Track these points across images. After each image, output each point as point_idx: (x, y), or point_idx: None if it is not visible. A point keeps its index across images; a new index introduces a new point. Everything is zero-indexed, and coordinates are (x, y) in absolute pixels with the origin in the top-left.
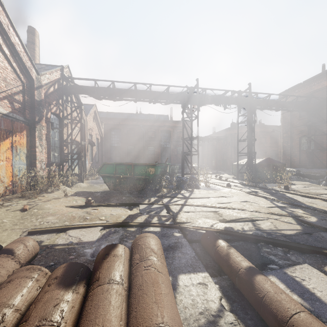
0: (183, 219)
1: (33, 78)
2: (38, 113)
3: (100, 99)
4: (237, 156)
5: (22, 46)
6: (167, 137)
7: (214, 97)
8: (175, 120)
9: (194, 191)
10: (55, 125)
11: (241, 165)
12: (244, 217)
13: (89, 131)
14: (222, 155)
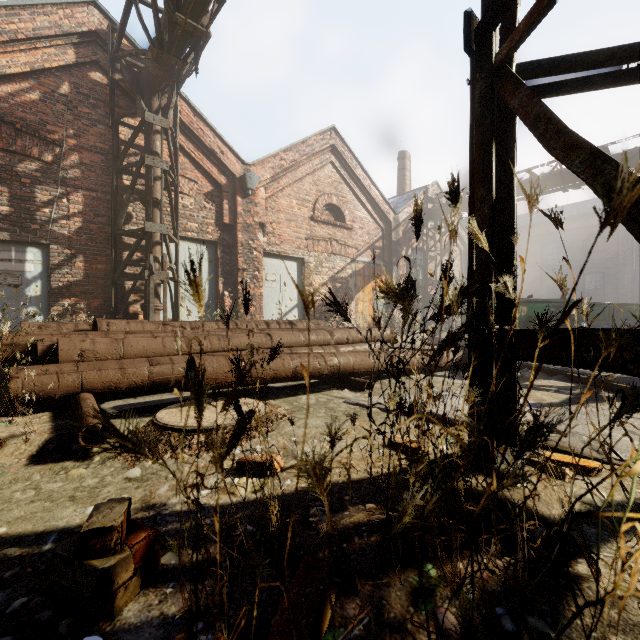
0: None
1: (391, 221)
2: (395, 254)
3: None
4: None
5: (381, 195)
6: None
7: None
8: None
9: None
10: (419, 262)
11: None
12: None
13: None
14: None
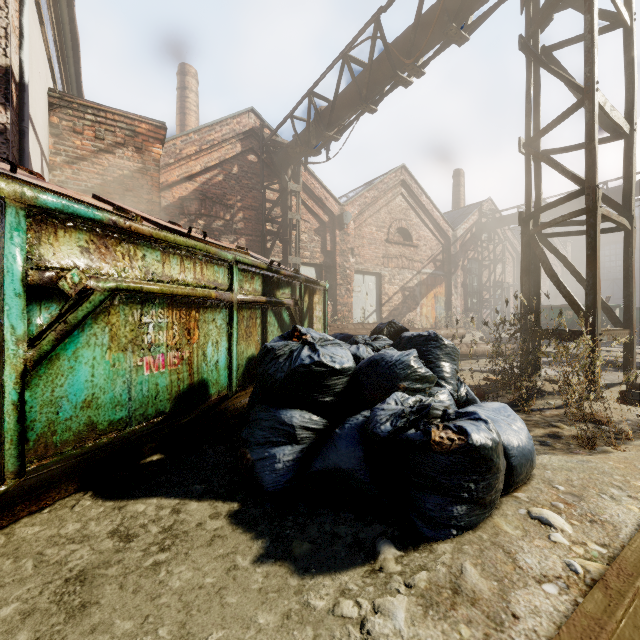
0: None
1: (450, 237)
2: (454, 265)
3: None
4: None
5: (441, 216)
6: None
7: None
8: None
9: None
10: (474, 270)
11: None
12: (611, 355)
13: None
14: None
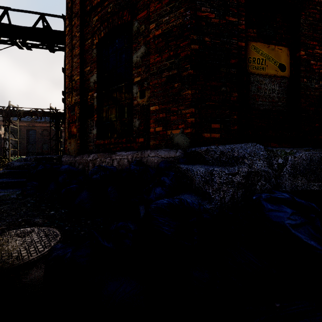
0: None
1: None
2: None
3: None
4: (55, 150)
5: None
6: None
7: (25, 112)
8: None
9: None
10: None
11: None
12: None
13: None
14: None
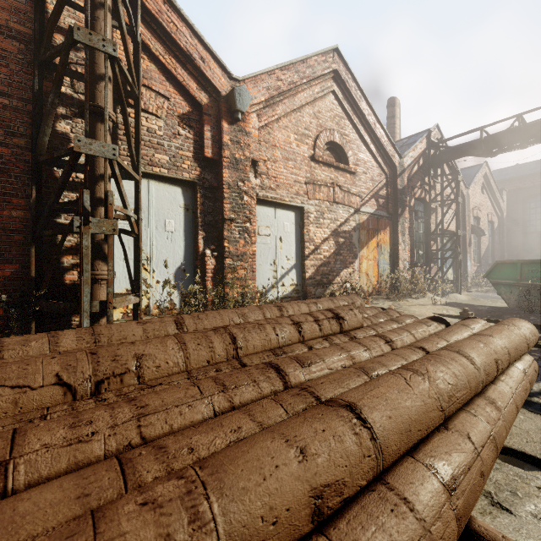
0: None
1: (396, 165)
2: (400, 203)
3: (491, 156)
4: None
5: (386, 135)
6: None
7: None
8: None
9: None
10: (420, 214)
11: None
12: None
13: (472, 211)
14: None
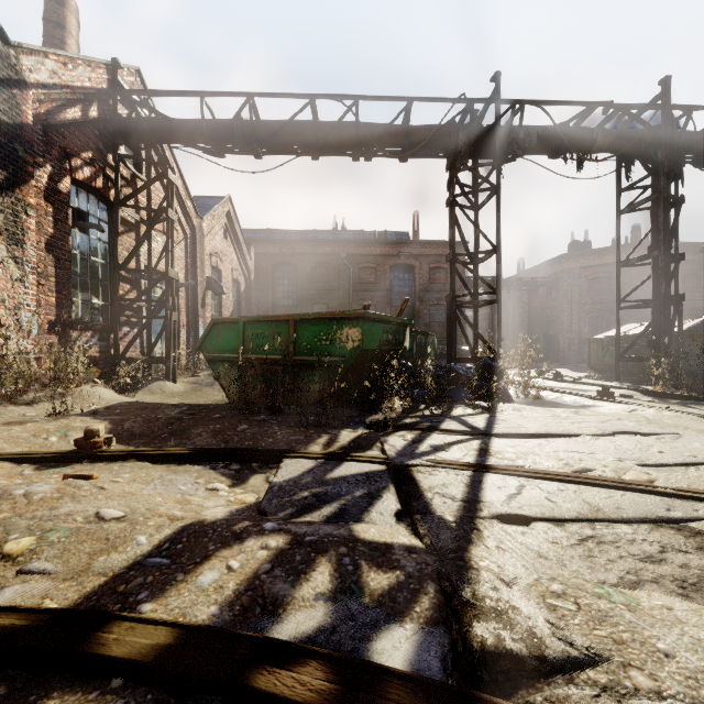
0: (518, 605)
1: None
2: (6, 160)
3: (219, 154)
4: (617, 309)
5: None
6: (407, 281)
7: (548, 130)
8: (425, 241)
9: (499, 411)
10: (96, 223)
11: (622, 341)
12: None
13: (210, 258)
14: (543, 325)
